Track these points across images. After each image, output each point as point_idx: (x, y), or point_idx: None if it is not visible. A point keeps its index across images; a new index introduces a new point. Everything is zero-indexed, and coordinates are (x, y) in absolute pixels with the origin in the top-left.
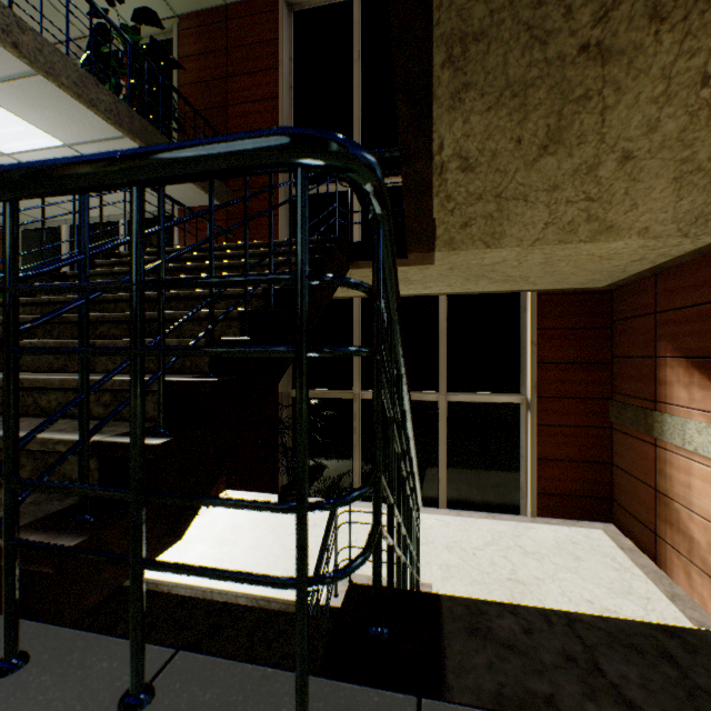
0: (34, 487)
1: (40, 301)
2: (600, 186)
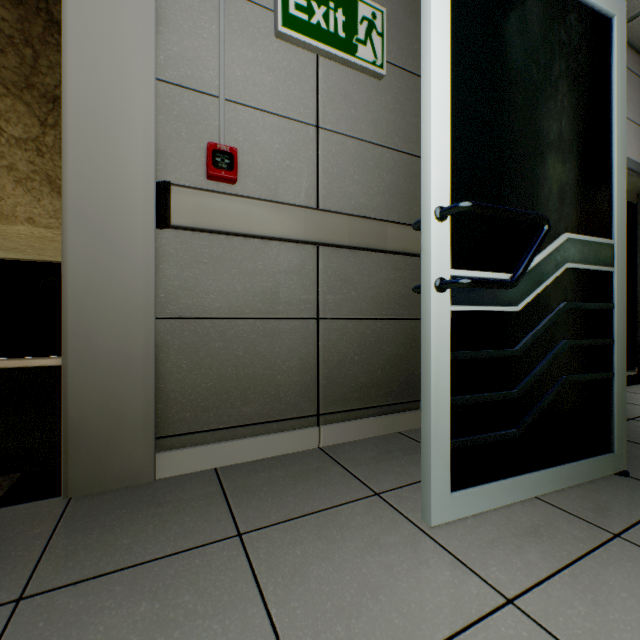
0: None
1: None
2: None
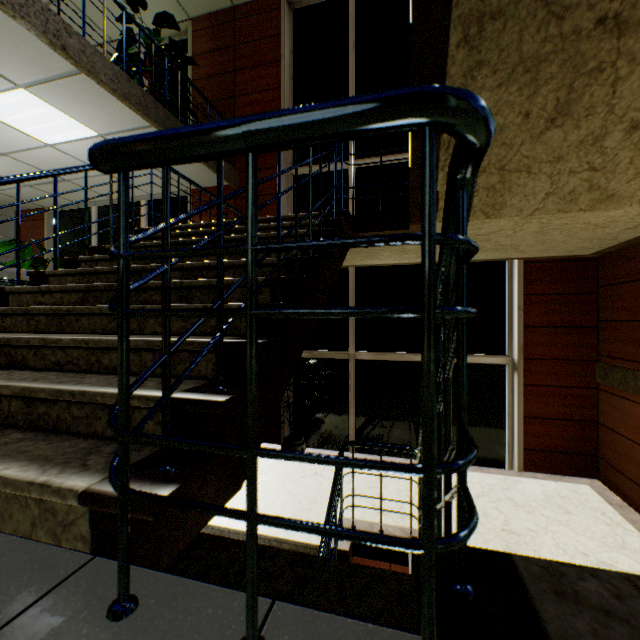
0: (149, 441)
1: (87, 271)
2: (605, 156)
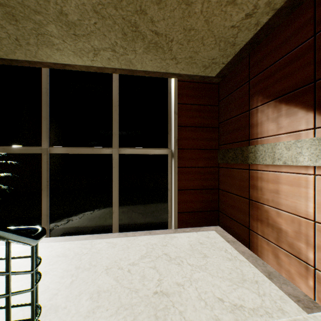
0: None
1: None
2: None
